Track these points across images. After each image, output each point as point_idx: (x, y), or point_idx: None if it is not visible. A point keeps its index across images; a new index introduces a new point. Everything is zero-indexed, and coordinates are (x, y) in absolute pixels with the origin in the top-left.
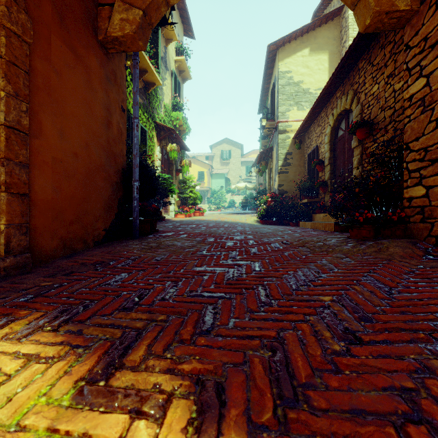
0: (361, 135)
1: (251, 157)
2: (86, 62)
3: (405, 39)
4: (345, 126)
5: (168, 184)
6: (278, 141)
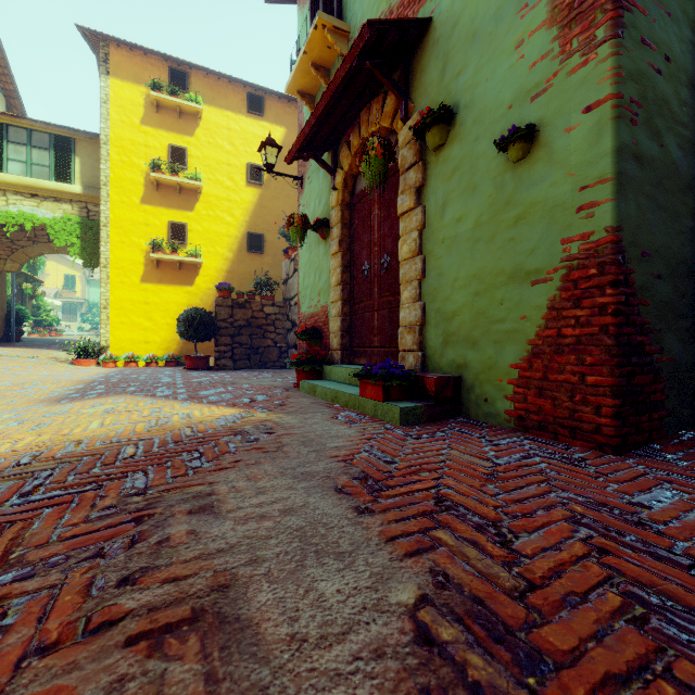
0: None
1: None
2: None
3: None
4: None
5: (24, 313)
6: None
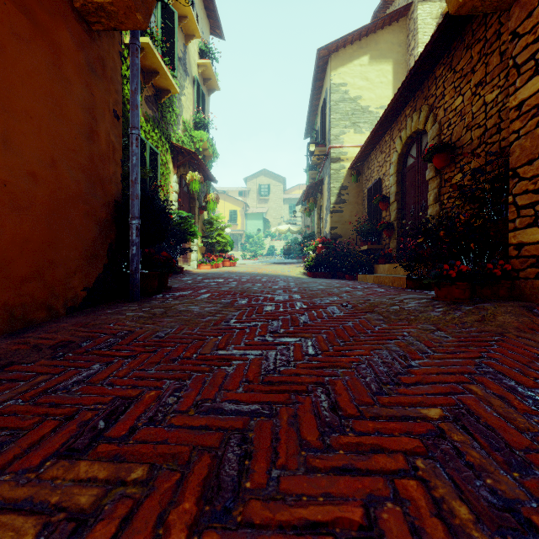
0: (439, 163)
1: (295, 193)
2: (52, 37)
3: (511, 24)
4: (417, 152)
5: (187, 225)
6: (331, 171)
